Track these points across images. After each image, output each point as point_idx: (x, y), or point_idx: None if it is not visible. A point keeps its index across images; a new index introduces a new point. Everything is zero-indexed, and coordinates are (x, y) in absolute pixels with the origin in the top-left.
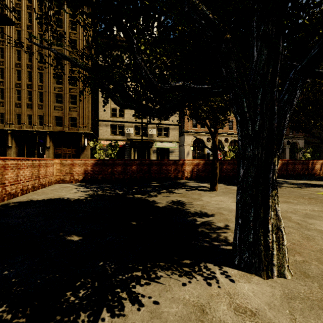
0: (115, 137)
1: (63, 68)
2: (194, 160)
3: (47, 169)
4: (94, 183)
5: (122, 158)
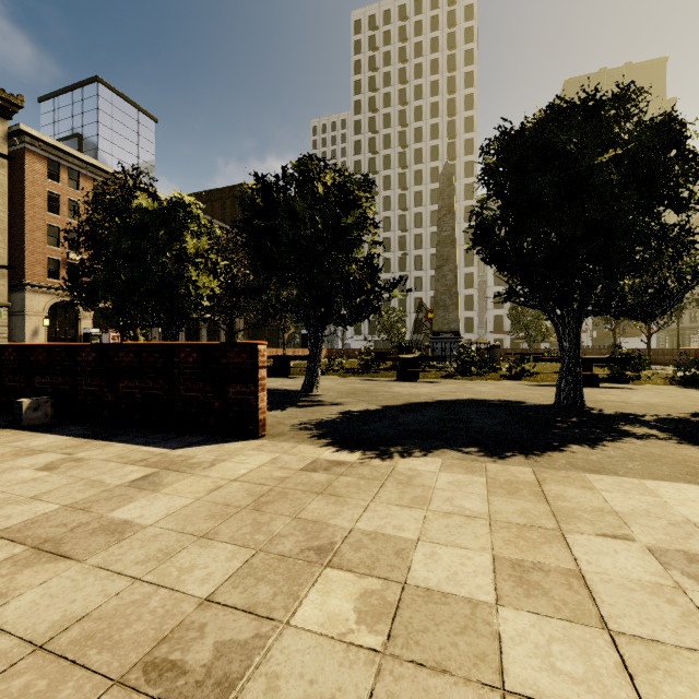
0: None
1: None
2: None
3: None
4: None
5: None
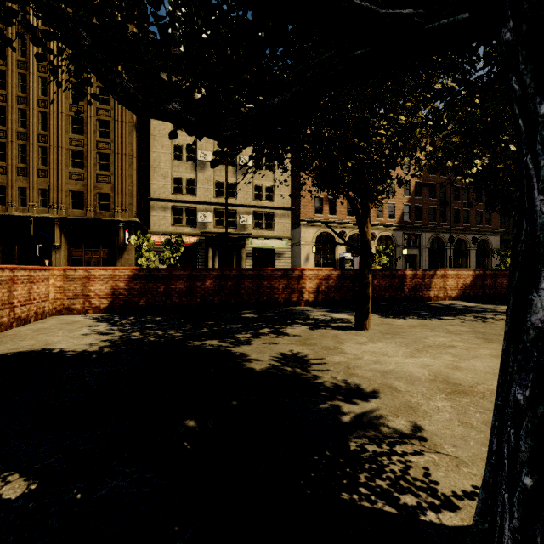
0: (180, 228)
1: (86, 105)
2: (321, 270)
3: (33, 288)
4: (130, 314)
5: (193, 266)
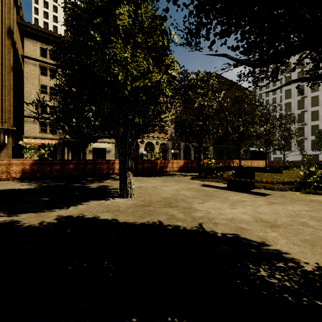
0: (45, 135)
1: None
2: None
3: None
4: (32, 180)
5: (54, 157)
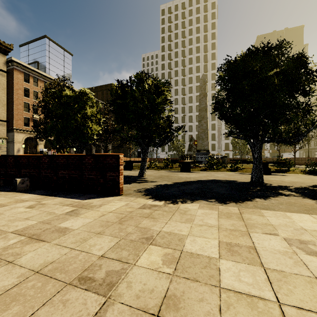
0: None
1: None
2: None
3: None
4: None
5: None
